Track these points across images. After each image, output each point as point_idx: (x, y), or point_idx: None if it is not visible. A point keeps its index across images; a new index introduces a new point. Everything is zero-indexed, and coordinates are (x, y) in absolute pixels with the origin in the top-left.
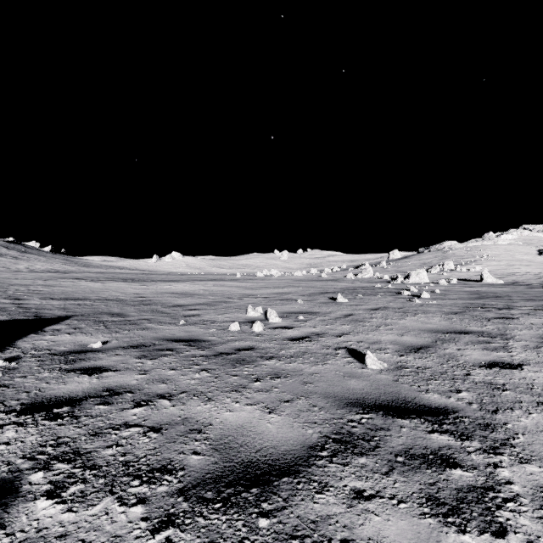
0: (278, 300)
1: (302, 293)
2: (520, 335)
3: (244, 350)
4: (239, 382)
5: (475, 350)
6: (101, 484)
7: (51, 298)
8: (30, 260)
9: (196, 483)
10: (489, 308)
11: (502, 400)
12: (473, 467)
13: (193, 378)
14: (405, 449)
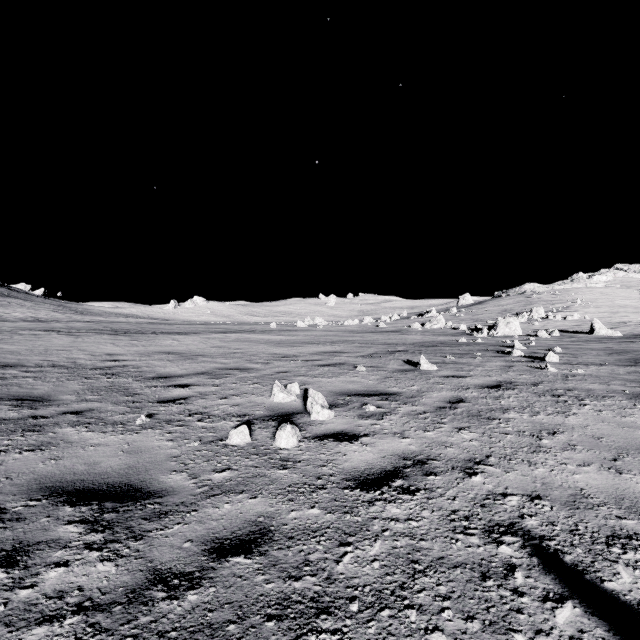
0: (326, 366)
1: (361, 353)
2: None
3: (235, 554)
4: None
5: None
6: None
7: None
8: (11, 305)
9: None
10: None
11: None
12: None
13: None
14: None
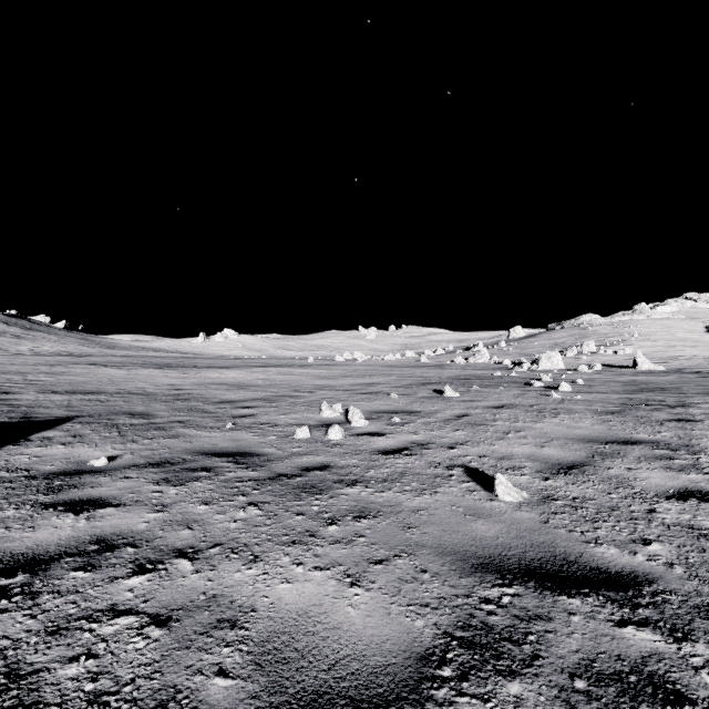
0: (364, 394)
1: (396, 385)
2: None
3: (315, 470)
4: (305, 525)
5: (654, 471)
6: None
7: (52, 391)
8: (37, 339)
9: None
10: (656, 405)
11: None
12: None
13: (234, 519)
14: (586, 661)
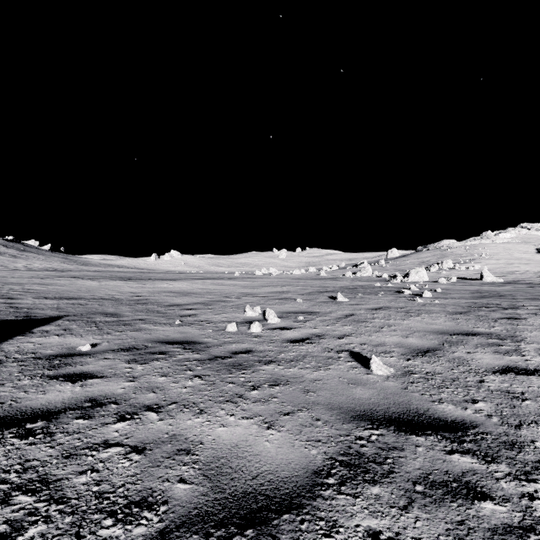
0: (277, 299)
1: (301, 292)
2: (531, 337)
3: (241, 354)
4: (235, 390)
5: (486, 354)
6: (67, 523)
7: (45, 297)
8: (29, 258)
9: (180, 522)
10: (493, 308)
11: (524, 411)
12: (506, 498)
13: (184, 386)
14: (424, 474)
